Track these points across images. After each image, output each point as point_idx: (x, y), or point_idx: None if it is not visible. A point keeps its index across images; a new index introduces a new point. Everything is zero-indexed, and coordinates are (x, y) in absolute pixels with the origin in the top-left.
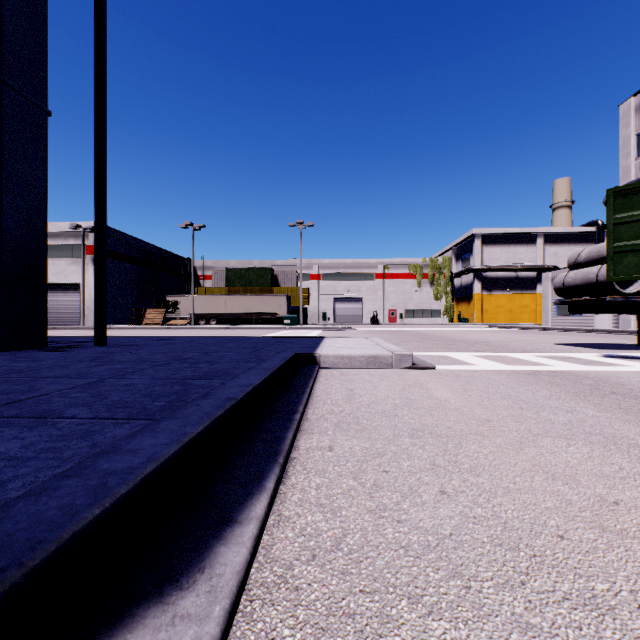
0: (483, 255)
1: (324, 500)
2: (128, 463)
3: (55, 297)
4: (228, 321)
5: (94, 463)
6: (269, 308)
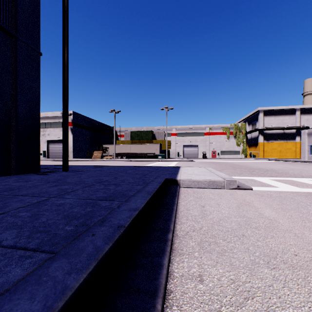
0: (264, 121)
1: None
2: None
3: (54, 146)
4: (131, 157)
5: None
6: (151, 150)
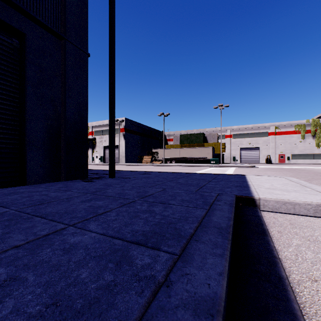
0: None
1: None
2: None
3: None
4: (180, 161)
5: None
6: (202, 154)
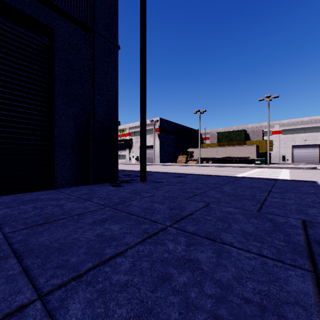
0: None
1: None
2: None
3: None
4: (218, 161)
5: None
6: (243, 154)
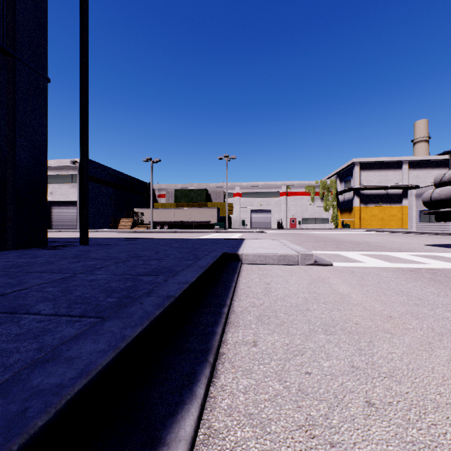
0: (361, 178)
1: (252, 408)
2: (59, 378)
3: (61, 210)
4: (176, 226)
5: (28, 376)
6: (204, 217)
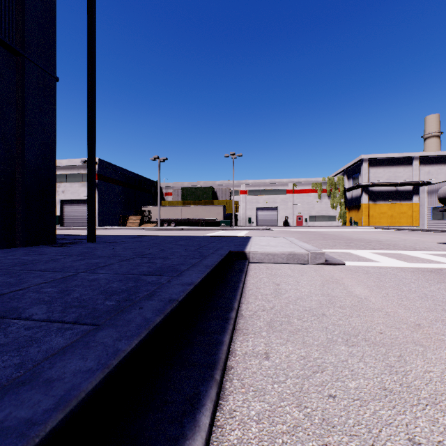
0: (369, 174)
1: (268, 445)
2: (31, 409)
3: (72, 208)
4: (183, 224)
5: None
6: (211, 215)
